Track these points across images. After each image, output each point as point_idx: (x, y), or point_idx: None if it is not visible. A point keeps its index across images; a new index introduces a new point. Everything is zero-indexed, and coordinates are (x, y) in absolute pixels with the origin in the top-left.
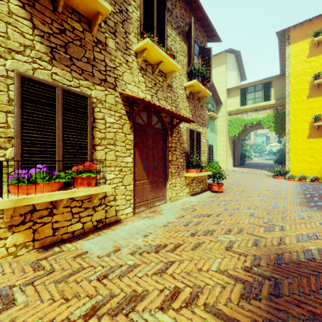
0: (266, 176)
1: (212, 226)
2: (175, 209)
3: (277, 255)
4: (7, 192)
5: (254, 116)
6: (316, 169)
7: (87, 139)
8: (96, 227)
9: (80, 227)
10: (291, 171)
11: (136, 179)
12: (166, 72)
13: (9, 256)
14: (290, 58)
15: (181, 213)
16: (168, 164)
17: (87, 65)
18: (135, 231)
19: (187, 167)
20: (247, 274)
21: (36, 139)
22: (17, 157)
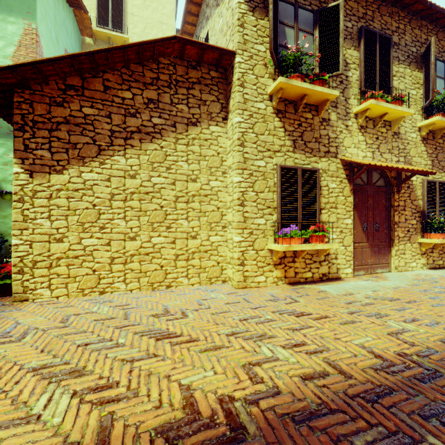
0: None
1: None
2: (405, 278)
3: None
4: (273, 242)
5: None
6: None
7: (316, 205)
8: (321, 279)
9: (310, 276)
10: None
11: (354, 241)
12: (391, 119)
13: (274, 284)
14: None
15: (414, 282)
16: (394, 227)
17: (315, 143)
18: (361, 287)
19: (423, 231)
20: None
21: (288, 208)
22: (279, 220)
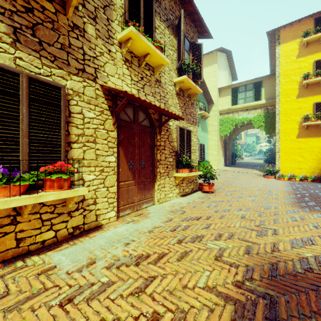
0: (257, 176)
1: (201, 231)
2: (163, 212)
3: (272, 265)
4: None
5: (245, 116)
6: (305, 168)
7: (60, 135)
8: (72, 234)
9: (52, 236)
10: (281, 170)
11: (120, 180)
12: (154, 66)
13: None
14: (280, 58)
15: (169, 216)
16: (157, 164)
17: (61, 51)
18: (116, 239)
19: (177, 167)
20: (239, 291)
21: None
22: None
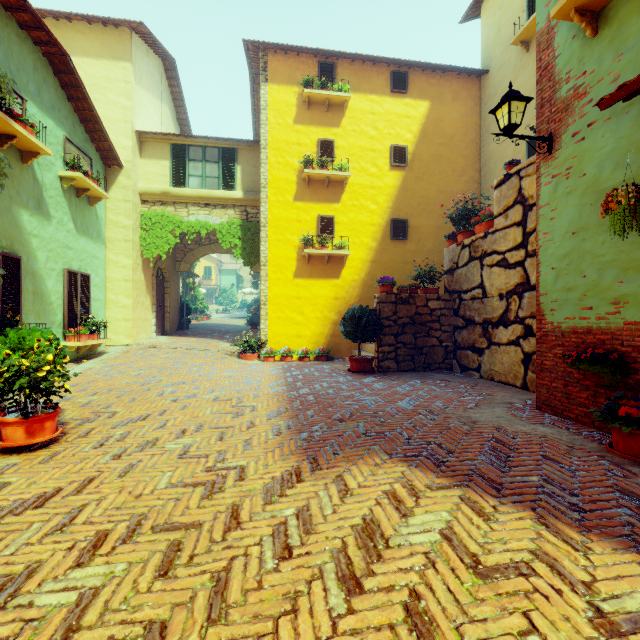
0: (225, 356)
1: None
2: None
3: None
4: None
5: (203, 218)
6: (307, 336)
7: None
8: None
9: None
10: (269, 341)
11: None
12: None
13: None
14: (268, 111)
15: None
16: None
17: None
18: None
19: None
20: None
21: None
22: None
